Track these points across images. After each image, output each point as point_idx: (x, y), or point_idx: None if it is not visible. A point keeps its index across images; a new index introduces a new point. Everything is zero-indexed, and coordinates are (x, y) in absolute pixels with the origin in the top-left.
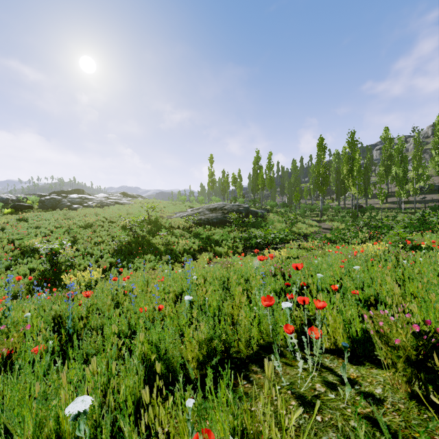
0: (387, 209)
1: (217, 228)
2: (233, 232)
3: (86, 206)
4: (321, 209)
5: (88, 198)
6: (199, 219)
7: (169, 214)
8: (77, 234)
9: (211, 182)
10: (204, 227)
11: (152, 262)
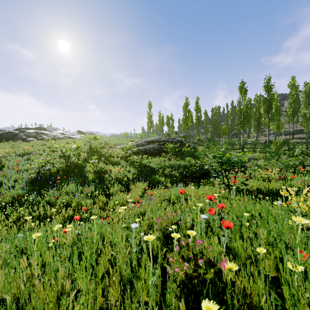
0: (302, 142)
1: (154, 157)
2: (169, 160)
3: (40, 139)
4: (242, 143)
5: (43, 133)
6: (138, 150)
7: (112, 146)
8: (5, 162)
9: (149, 123)
10: (141, 156)
11: (70, 195)
